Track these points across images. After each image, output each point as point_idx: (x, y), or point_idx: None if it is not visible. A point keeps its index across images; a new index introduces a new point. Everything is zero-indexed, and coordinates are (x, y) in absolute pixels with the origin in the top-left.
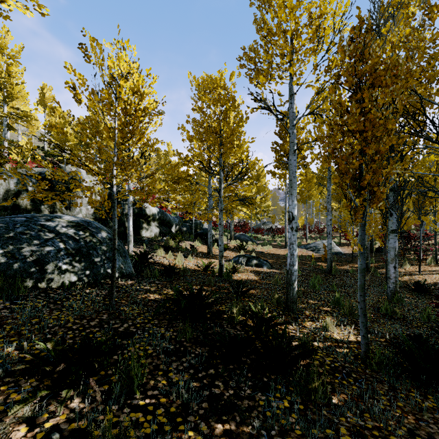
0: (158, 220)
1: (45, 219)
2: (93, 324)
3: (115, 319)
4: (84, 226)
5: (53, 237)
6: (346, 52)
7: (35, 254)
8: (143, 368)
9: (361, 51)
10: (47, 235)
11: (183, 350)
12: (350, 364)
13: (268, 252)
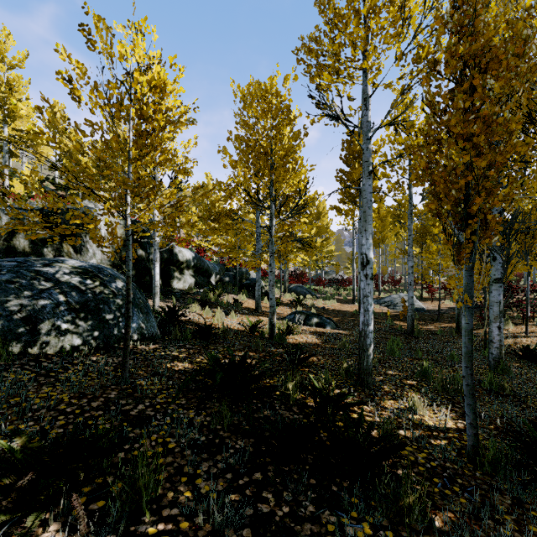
0: (193, 268)
1: (42, 263)
2: (96, 405)
3: (127, 397)
4: (93, 272)
5: (51, 287)
6: (448, 24)
7: (25, 309)
8: (158, 473)
9: (469, 21)
10: (43, 284)
11: (218, 442)
12: (451, 463)
13: (332, 308)
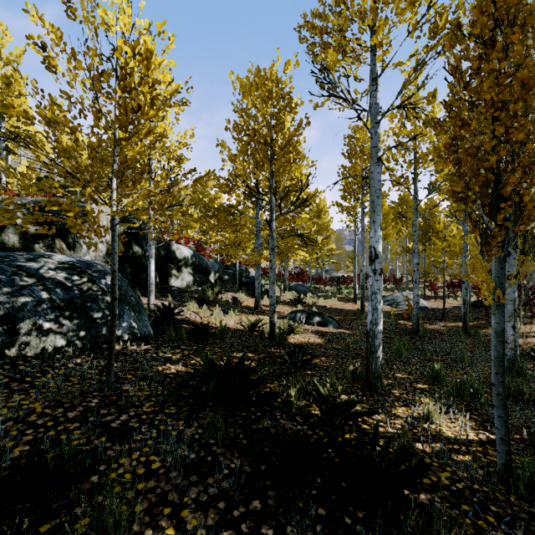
0: (191, 265)
1: (26, 258)
2: (72, 415)
3: (109, 406)
4: (81, 268)
5: (34, 283)
6: None
7: (3, 307)
8: (133, 507)
9: None
10: (25, 280)
11: (211, 461)
12: (480, 484)
13: (333, 306)
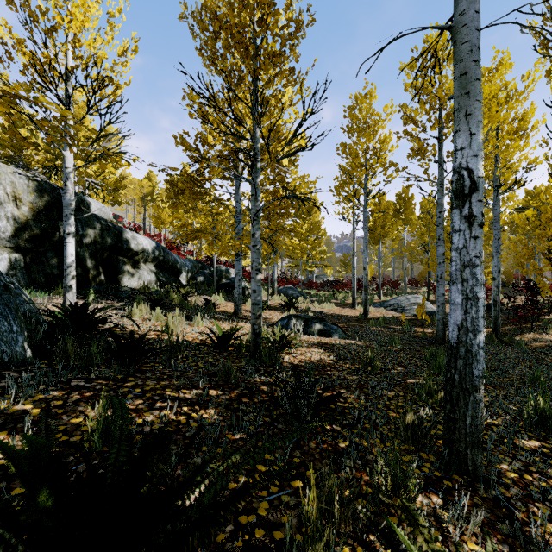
0: (153, 261)
1: None
2: None
3: None
4: None
5: None
6: None
7: None
8: None
9: None
10: None
11: None
12: None
13: (330, 312)
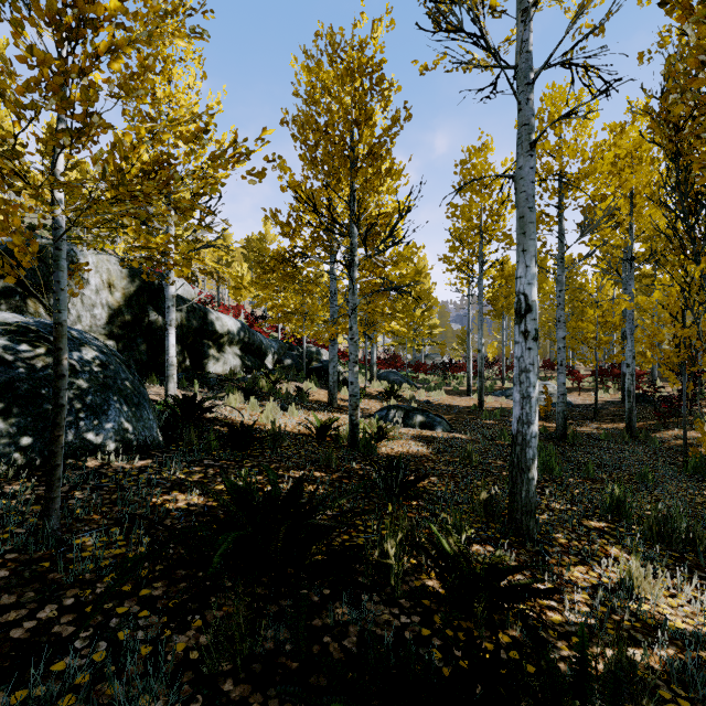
0: (238, 343)
1: None
2: None
3: (25, 586)
4: (37, 333)
5: None
6: None
7: None
8: None
9: None
10: None
11: None
12: None
13: (439, 401)
